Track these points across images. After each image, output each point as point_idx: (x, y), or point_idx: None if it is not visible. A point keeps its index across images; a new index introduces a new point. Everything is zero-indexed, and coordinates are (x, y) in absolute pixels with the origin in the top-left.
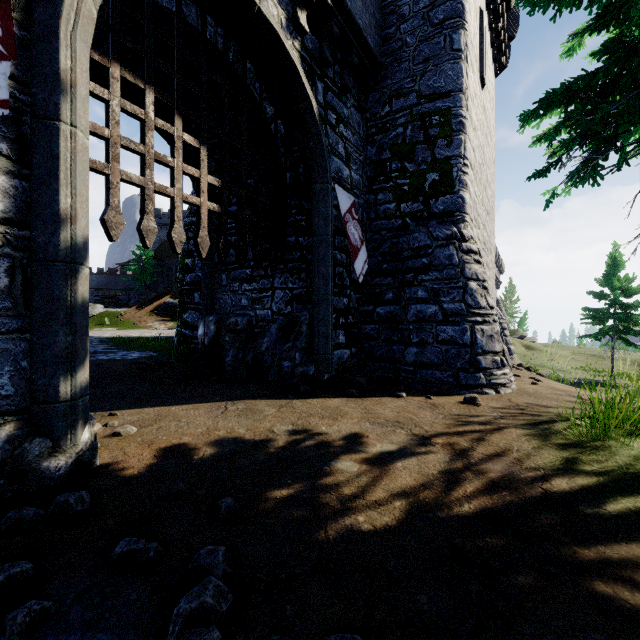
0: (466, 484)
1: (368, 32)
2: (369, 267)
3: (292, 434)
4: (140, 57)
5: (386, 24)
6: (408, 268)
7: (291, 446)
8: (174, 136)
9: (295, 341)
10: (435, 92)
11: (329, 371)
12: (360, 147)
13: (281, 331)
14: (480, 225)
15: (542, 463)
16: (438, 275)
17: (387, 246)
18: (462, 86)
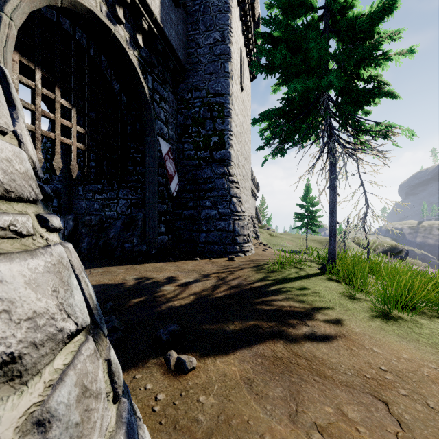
0: (221, 288)
1: (179, 50)
2: (179, 187)
3: (137, 279)
4: (31, 48)
5: (189, 46)
6: (201, 189)
7: (138, 284)
8: (54, 100)
9: (134, 231)
10: (216, 92)
11: (155, 248)
12: (174, 115)
13: (124, 225)
14: (240, 166)
15: (254, 279)
16: (217, 194)
17: (190, 175)
18: (230, 92)
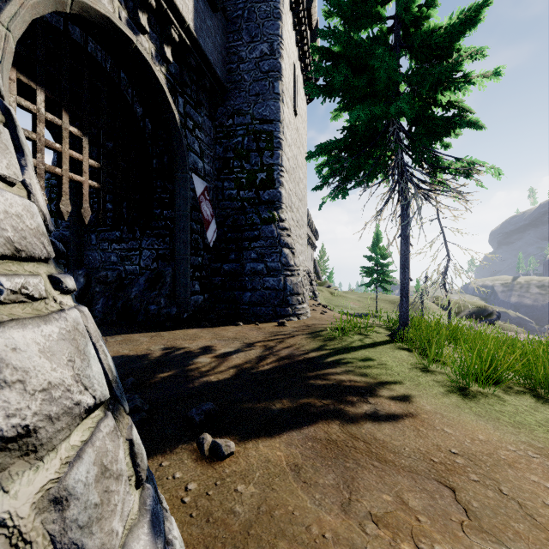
0: (268, 359)
1: (217, 65)
2: (218, 235)
3: (165, 350)
4: (32, 63)
5: (230, 60)
6: (245, 237)
7: (165, 355)
8: (61, 128)
9: (161, 290)
10: (263, 118)
11: (188, 311)
12: (211, 146)
13: (148, 282)
14: (294, 209)
15: (308, 348)
16: (264, 243)
17: (231, 221)
18: (280, 118)
